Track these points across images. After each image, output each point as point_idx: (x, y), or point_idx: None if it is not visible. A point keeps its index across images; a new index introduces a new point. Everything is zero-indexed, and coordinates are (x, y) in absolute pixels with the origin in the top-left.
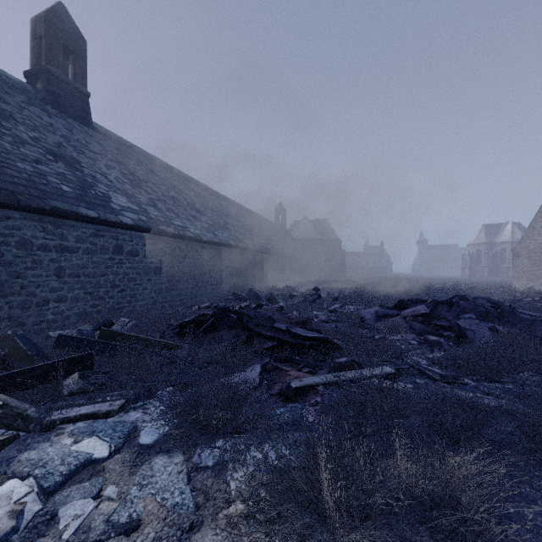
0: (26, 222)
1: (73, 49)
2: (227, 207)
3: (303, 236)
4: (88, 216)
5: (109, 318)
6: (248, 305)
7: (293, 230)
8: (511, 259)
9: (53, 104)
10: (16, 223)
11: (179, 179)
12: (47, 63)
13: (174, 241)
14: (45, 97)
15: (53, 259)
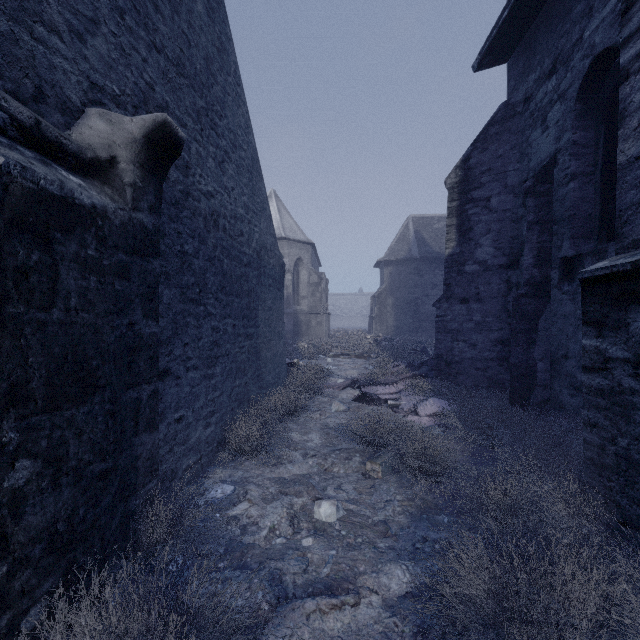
0: None
1: None
2: None
3: None
4: None
5: None
6: None
7: None
8: None
9: None
10: None
11: None
12: None
13: None
14: None
15: None
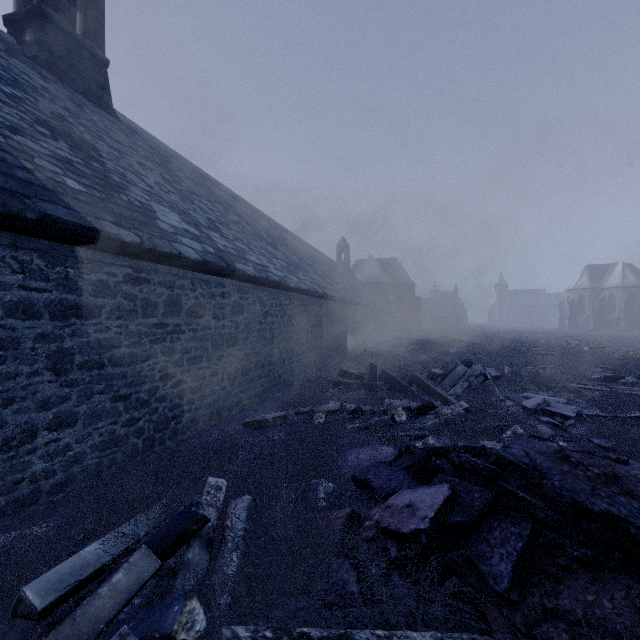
0: None
1: None
2: (289, 240)
3: (369, 279)
4: (120, 240)
5: (195, 505)
6: (408, 407)
7: (356, 272)
8: (622, 308)
9: (51, 68)
10: None
11: (231, 199)
12: (40, 1)
13: (253, 289)
14: (37, 55)
15: (46, 334)
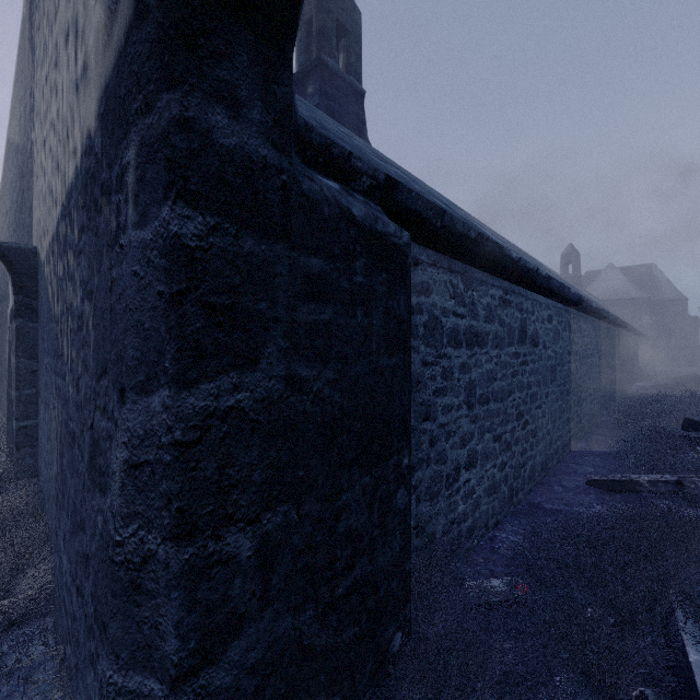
0: (434, 273)
1: (347, 27)
2: None
3: (609, 296)
4: (509, 256)
5: None
6: None
7: (588, 287)
8: None
9: (328, 112)
10: (423, 278)
11: None
12: (319, 52)
13: (564, 311)
14: (318, 103)
15: (462, 364)
